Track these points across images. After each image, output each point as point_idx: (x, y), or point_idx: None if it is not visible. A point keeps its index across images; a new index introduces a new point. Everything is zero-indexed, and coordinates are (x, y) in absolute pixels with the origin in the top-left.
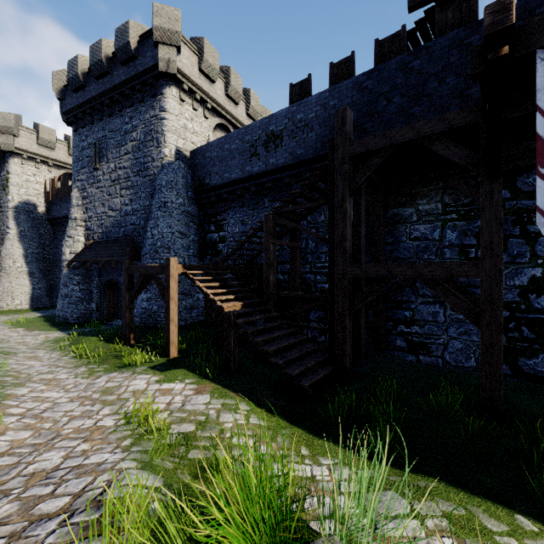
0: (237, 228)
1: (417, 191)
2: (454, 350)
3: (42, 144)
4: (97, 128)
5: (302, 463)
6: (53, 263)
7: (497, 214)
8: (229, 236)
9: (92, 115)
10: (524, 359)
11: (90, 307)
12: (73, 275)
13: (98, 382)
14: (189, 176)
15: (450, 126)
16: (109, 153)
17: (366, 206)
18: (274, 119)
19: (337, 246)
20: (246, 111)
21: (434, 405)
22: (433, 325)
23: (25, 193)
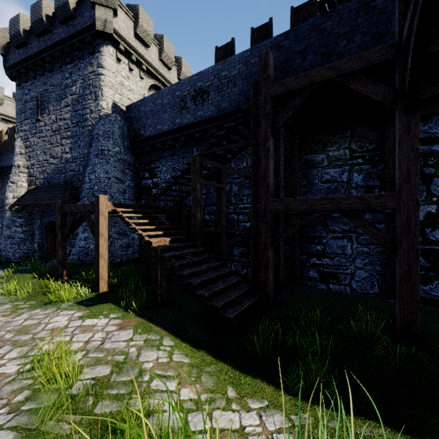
0: (169, 174)
1: (328, 139)
2: (360, 279)
3: None
4: (39, 83)
5: (228, 409)
6: (1, 208)
7: (415, 147)
8: (162, 182)
9: (34, 70)
10: (420, 285)
11: (32, 247)
12: (16, 218)
13: (16, 320)
14: (126, 128)
15: (369, 64)
16: (50, 105)
17: (283, 153)
18: (201, 76)
19: (260, 182)
20: (178, 76)
21: (356, 332)
22: (342, 258)
23: None
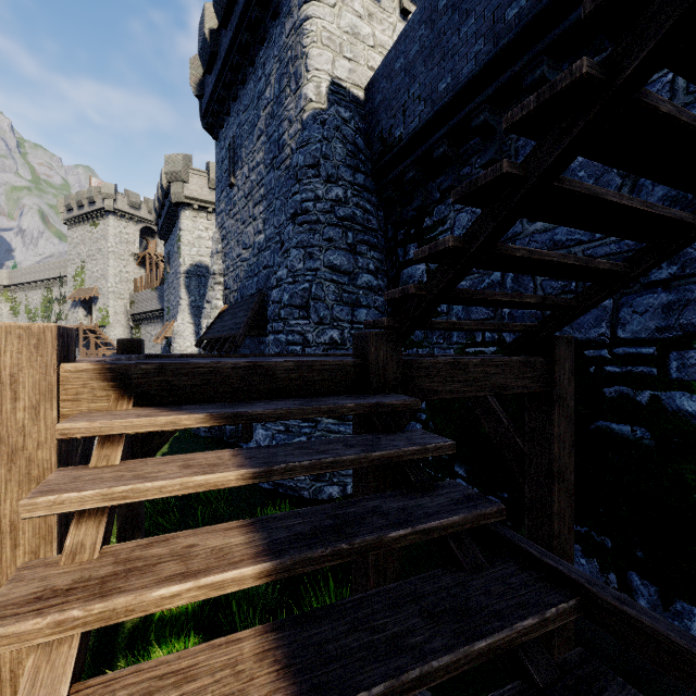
0: None
1: None
2: None
3: (213, 188)
4: (232, 118)
5: None
6: None
7: None
8: None
9: (227, 99)
10: None
11: None
12: None
13: None
14: (362, 140)
15: None
16: (242, 150)
17: None
18: None
19: None
20: None
21: None
22: None
23: (196, 253)
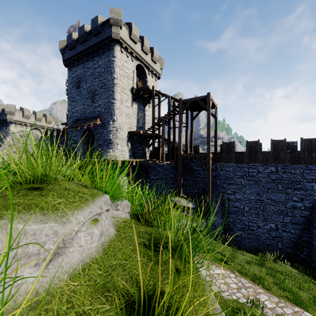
0: None
1: None
2: None
3: None
4: None
5: None
6: None
7: None
8: None
9: None
10: None
11: None
12: None
13: None
14: None
15: None
16: None
17: None
18: None
19: None
20: (46, 122)
21: None
22: None
23: None
